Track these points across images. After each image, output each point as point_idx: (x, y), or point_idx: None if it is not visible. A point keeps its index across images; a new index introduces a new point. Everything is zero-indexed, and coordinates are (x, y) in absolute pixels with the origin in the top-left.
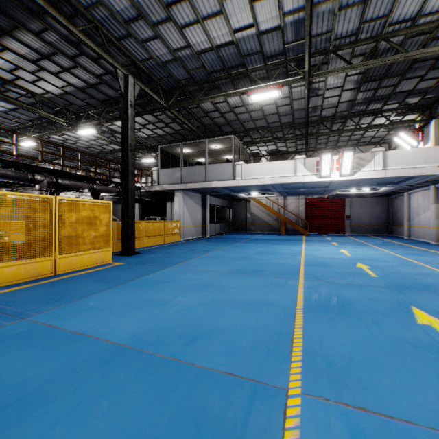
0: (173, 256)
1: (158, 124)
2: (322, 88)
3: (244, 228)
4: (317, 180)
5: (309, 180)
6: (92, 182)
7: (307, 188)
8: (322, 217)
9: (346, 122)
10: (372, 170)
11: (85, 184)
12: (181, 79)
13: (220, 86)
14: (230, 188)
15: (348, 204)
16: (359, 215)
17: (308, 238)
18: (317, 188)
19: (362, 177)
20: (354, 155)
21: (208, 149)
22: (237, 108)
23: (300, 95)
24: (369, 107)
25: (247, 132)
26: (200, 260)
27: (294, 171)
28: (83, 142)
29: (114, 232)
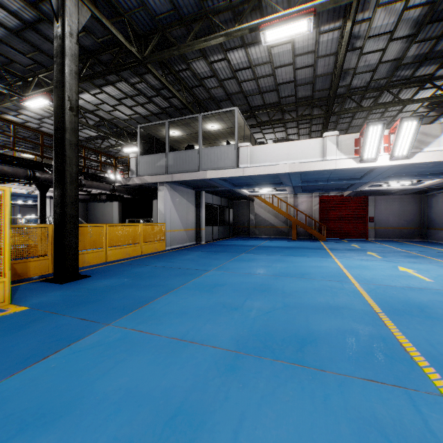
0: (139, 283)
1: (137, 98)
2: (363, 36)
3: (247, 232)
4: (356, 166)
5: (344, 166)
6: (37, 169)
7: (332, 180)
8: (340, 219)
9: (379, 97)
10: (440, 149)
11: (19, 169)
12: (160, 14)
13: (218, 28)
14: (231, 182)
15: (371, 203)
16: (385, 217)
17: (329, 245)
18: (345, 180)
19: (425, 160)
20: (419, 125)
21: (202, 130)
22: (241, 72)
23: (330, 49)
24: (417, 71)
25: (253, 111)
26: (181, 298)
27: (322, 153)
28: (49, 126)
29: (49, 241)
